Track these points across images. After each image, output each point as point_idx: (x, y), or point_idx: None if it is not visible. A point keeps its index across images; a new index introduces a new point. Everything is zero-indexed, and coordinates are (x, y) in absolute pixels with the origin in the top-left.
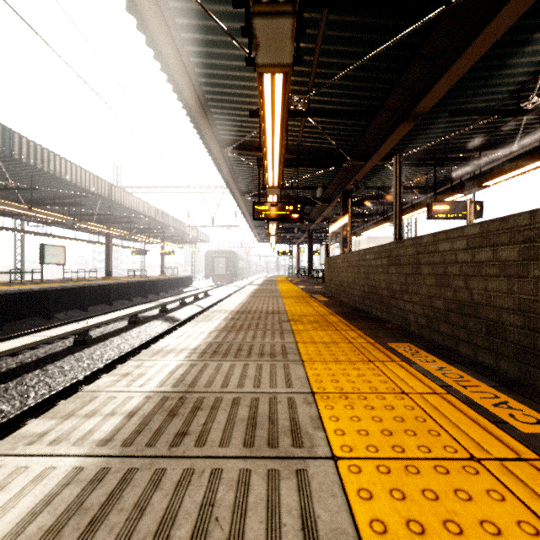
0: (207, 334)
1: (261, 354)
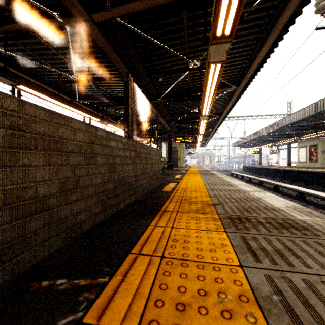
0: (258, 196)
1: (220, 190)
